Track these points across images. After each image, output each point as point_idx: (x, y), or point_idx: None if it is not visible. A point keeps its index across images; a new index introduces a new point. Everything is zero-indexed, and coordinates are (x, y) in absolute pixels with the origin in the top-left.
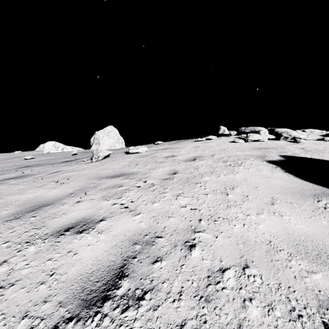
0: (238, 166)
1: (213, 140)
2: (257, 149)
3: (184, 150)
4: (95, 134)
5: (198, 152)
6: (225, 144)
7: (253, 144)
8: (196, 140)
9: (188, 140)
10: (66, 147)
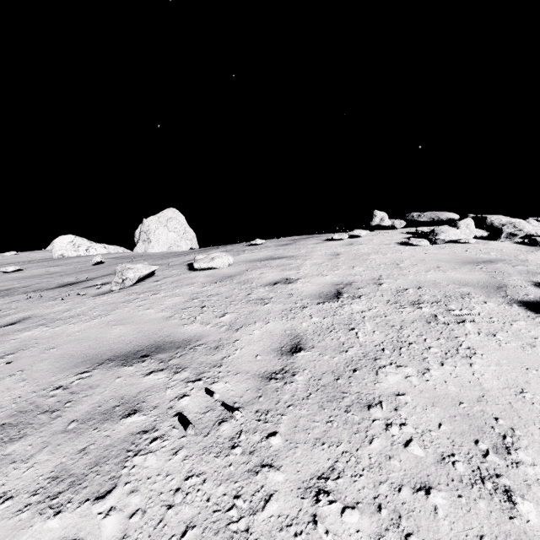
0: (460, 322)
1: (363, 237)
2: (469, 264)
3: (310, 263)
4: (142, 224)
5: (340, 270)
6: (392, 248)
7: (451, 249)
8: (328, 236)
9: (312, 236)
10: (93, 245)
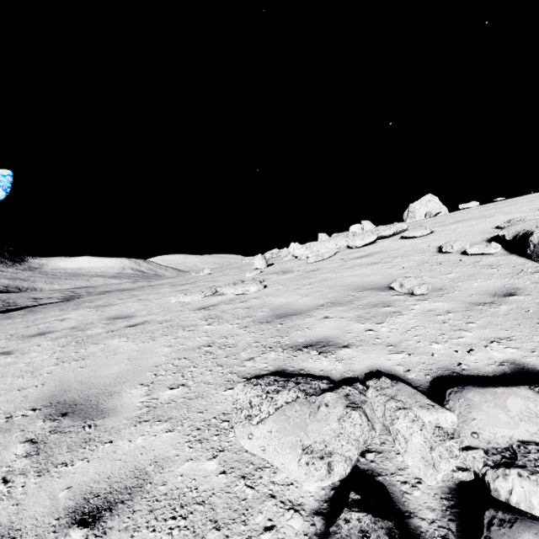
0: None
1: None
2: None
3: (524, 197)
4: (409, 208)
5: (537, 196)
6: None
7: None
8: None
9: None
10: None
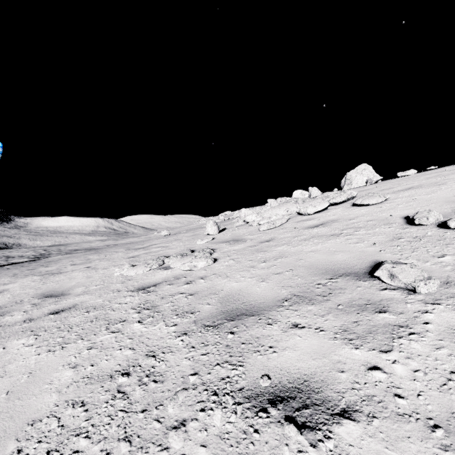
0: None
1: None
2: None
3: None
4: (346, 175)
5: None
6: None
7: None
8: None
9: None
10: None
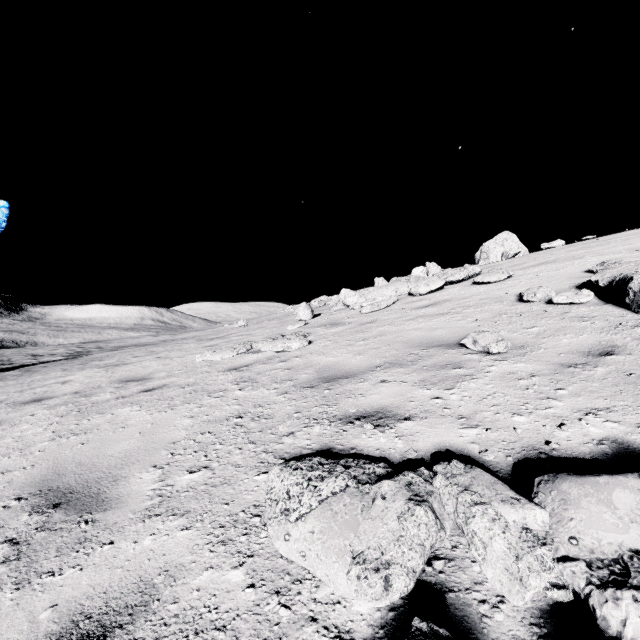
0: None
1: None
2: None
3: (618, 235)
4: (482, 247)
5: (634, 233)
6: None
7: None
8: None
9: None
10: None
